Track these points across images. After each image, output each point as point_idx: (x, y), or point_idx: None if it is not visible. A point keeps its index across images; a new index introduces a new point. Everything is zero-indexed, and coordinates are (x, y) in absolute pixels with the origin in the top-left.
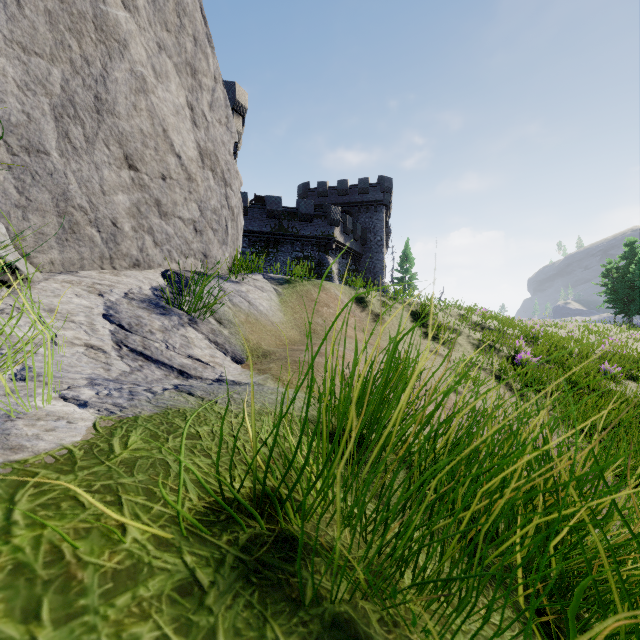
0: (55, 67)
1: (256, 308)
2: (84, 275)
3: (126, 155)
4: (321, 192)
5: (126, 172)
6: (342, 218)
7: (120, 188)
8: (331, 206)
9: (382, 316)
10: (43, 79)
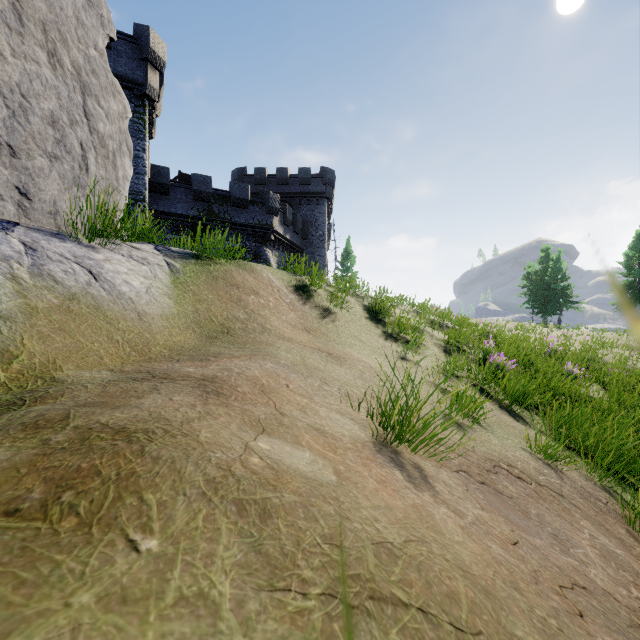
0: None
1: (110, 287)
2: None
3: None
4: (259, 179)
5: None
6: (282, 207)
7: None
8: (269, 192)
9: (332, 310)
10: None
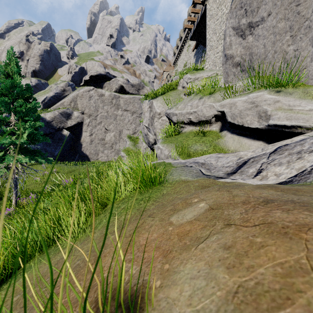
0: None
1: None
2: None
3: None
4: None
5: None
6: None
7: None
8: None
9: None
10: None
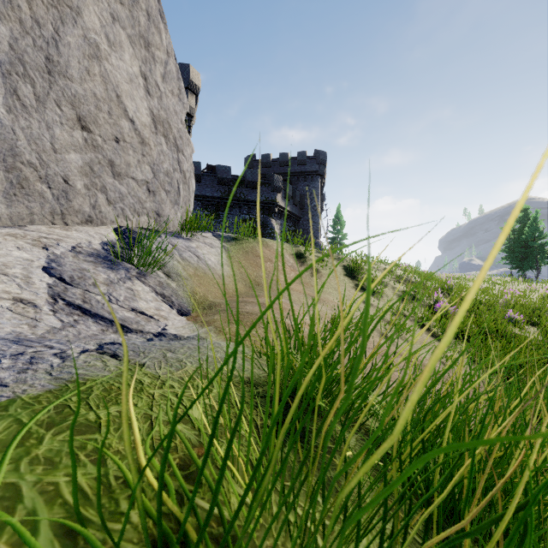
0: (3, 24)
1: (205, 262)
2: (32, 229)
3: (79, 116)
4: (265, 163)
5: (79, 132)
6: (283, 186)
7: (72, 147)
8: (274, 175)
9: (319, 270)
10: None
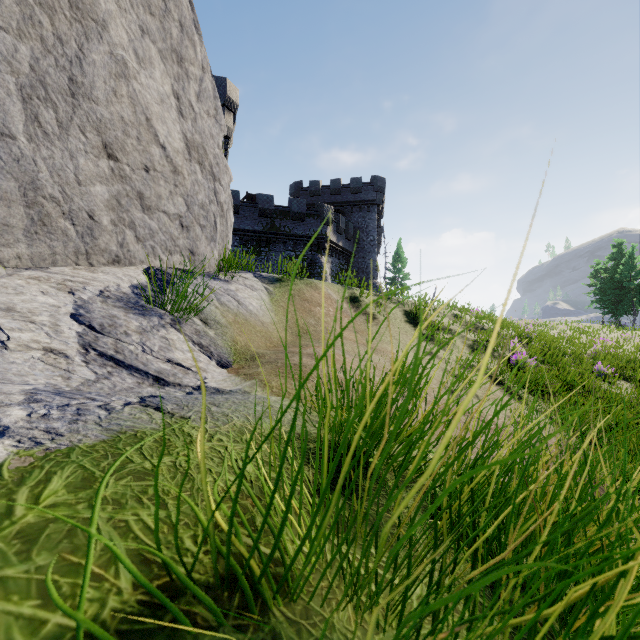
0: (23, 44)
1: (245, 308)
2: (55, 271)
3: (105, 143)
4: (314, 191)
5: (105, 162)
6: (335, 217)
7: (98, 178)
8: (324, 205)
9: (376, 316)
10: (8, 56)
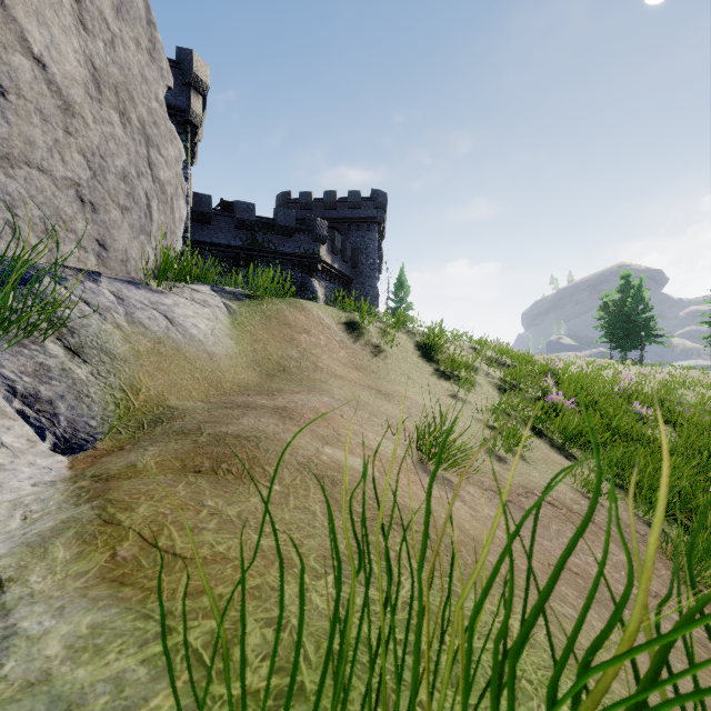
0: None
1: (183, 331)
2: None
3: None
4: (305, 204)
5: None
6: (329, 234)
7: None
8: (316, 219)
9: (382, 348)
10: None
